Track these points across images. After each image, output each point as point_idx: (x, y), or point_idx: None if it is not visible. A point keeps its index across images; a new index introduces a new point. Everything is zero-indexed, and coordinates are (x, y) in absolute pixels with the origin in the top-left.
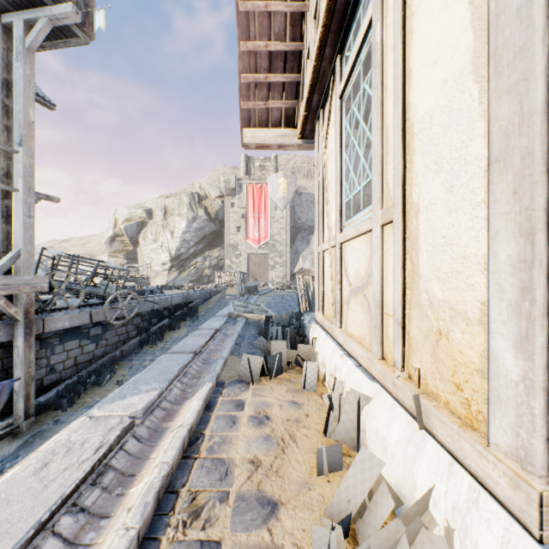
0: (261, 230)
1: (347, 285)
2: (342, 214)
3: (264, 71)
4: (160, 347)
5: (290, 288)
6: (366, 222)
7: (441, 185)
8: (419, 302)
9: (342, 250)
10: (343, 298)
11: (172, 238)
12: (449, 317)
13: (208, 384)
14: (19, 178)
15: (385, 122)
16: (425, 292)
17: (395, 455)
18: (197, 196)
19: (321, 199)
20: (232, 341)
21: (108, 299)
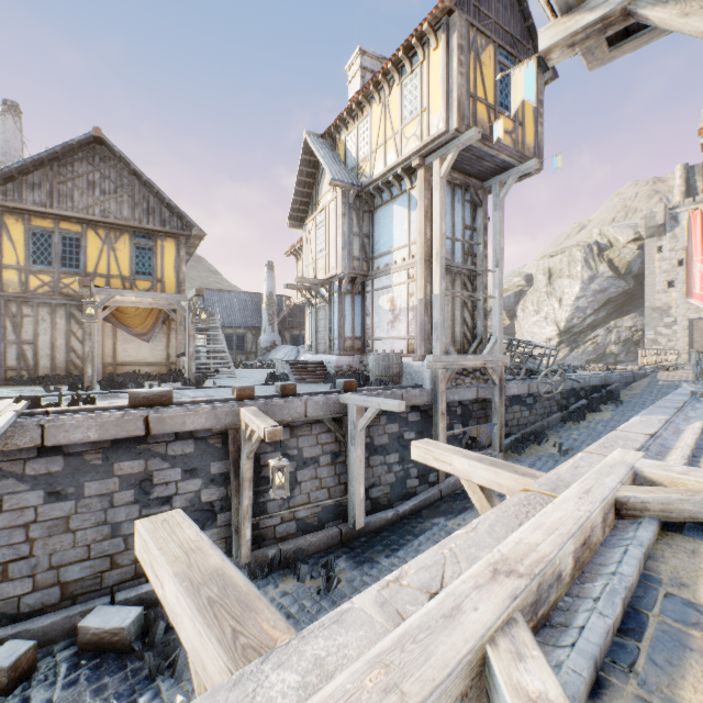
0: None
1: None
2: None
3: None
4: (583, 426)
5: None
6: None
7: None
8: None
9: None
10: None
11: (560, 307)
12: None
13: (701, 421)
14: (495, 289)
15: None
16: None
17: None
18: (595, 247)
19: None
20: None
21: (540, 375)
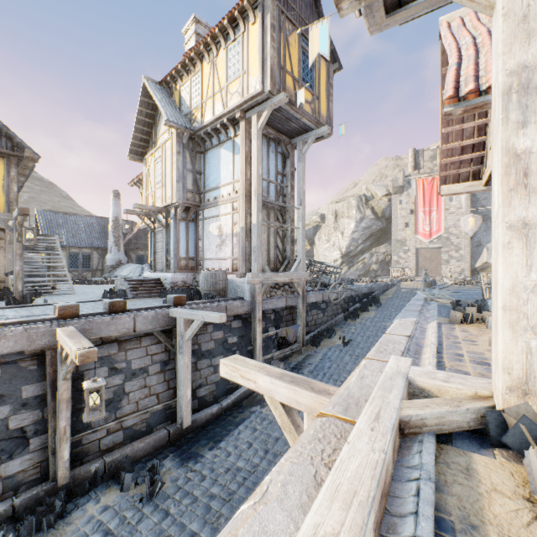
0: (432, 224)
1: None
2: None
3: (457, 155)
4: (358, 322)
5: (470, 284)
6: None
7: None
8: None
9: None
10: None
11: (342, 238)
12: None
13: (435, 320)
14: (299, 222)
15: None
16: None
17: None
18: (364, 198)
19: None
20: (436, 311)
21: (330, 287)
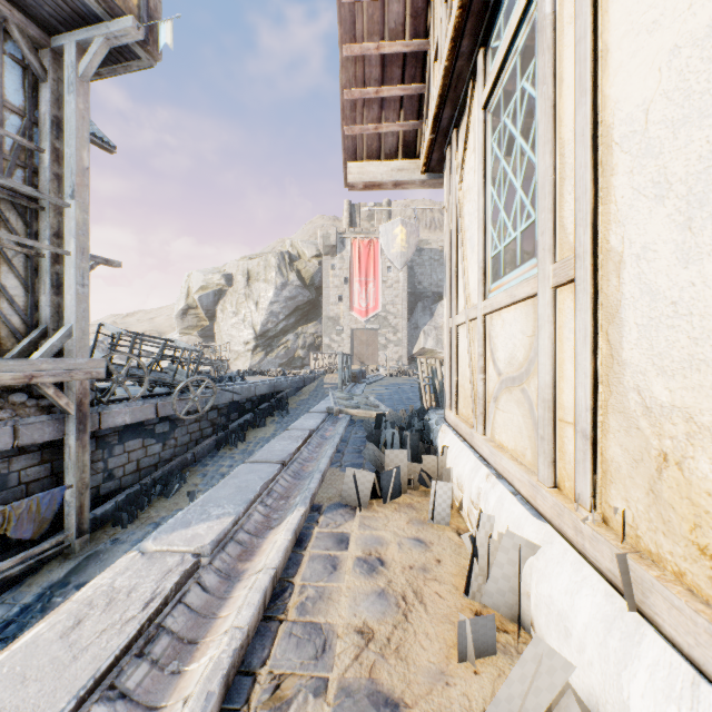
0: (369, 298)
1: (495, 374)
2: (487, 274)
3: (375, 83)
4: (241, 450)
5: (408, 375)
6: (527, 283)
7: (667, 219)
8: (622, 406)
9: (487, 324)
10: (488, 393)
11: (257, 311)
12: (683, 434)
13: (300, 509)
14: (71, 238)
15: (559, 132)
16: (634, 391)
17: (586, 646)
18: (288, 257)
19: (454, 254)
20: (332, 447)
21: (177, 388)
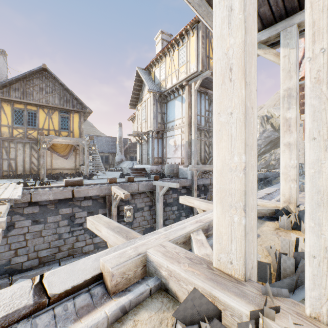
0: None
1: None
2: None
3: None
4: None
5: None
6: None
7: None
8: None
9: None
10: None
11: None
12: None
13: None
14: None
15: None
16: None
17: None
18: (265, 117)
19: None
20: None
21: None
